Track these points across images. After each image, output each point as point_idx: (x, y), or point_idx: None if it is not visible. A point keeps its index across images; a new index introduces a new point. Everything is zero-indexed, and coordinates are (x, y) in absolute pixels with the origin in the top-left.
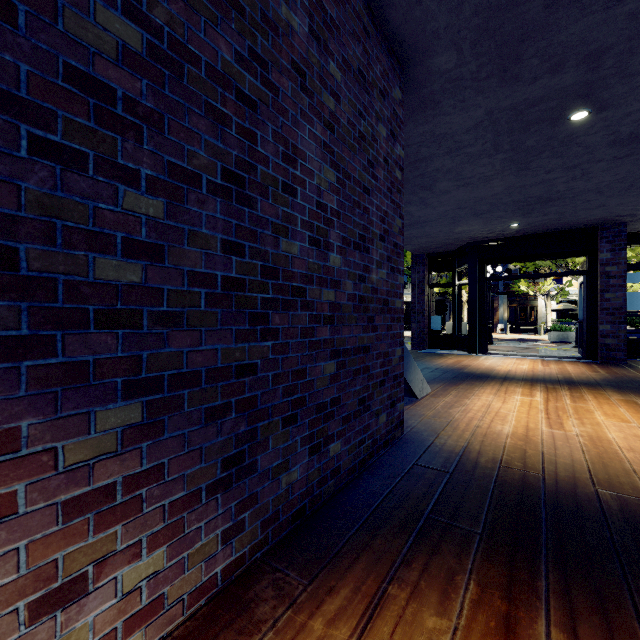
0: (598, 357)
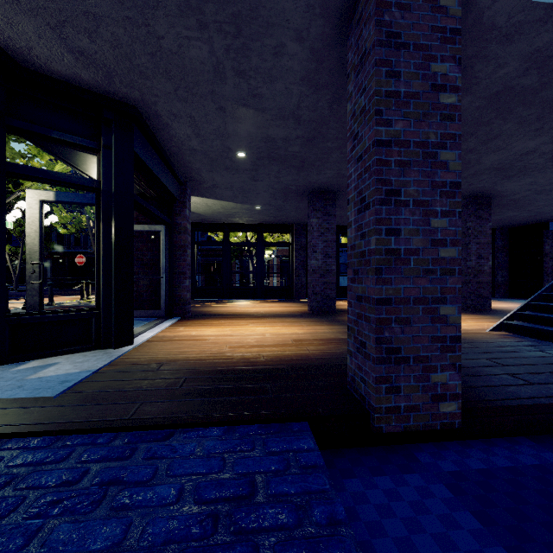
0: (180, 313)
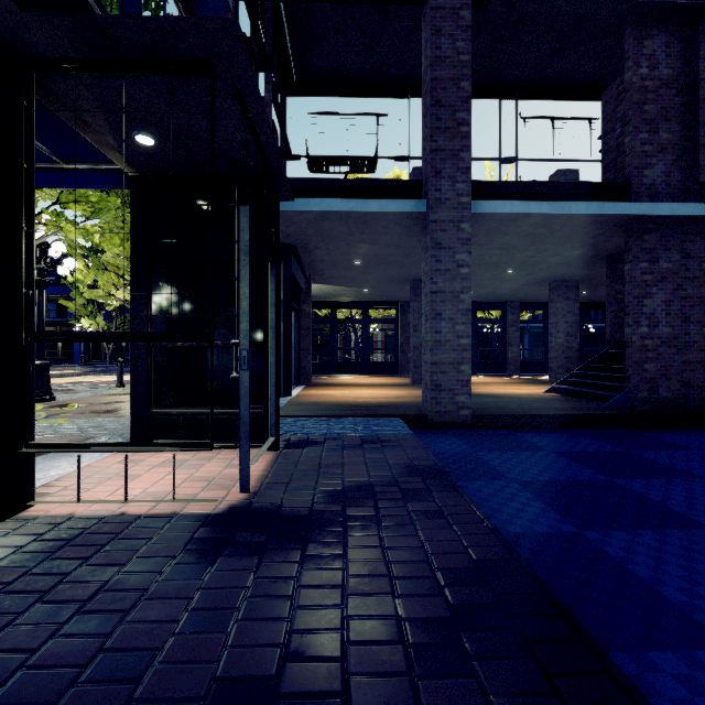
0: (305, 382)
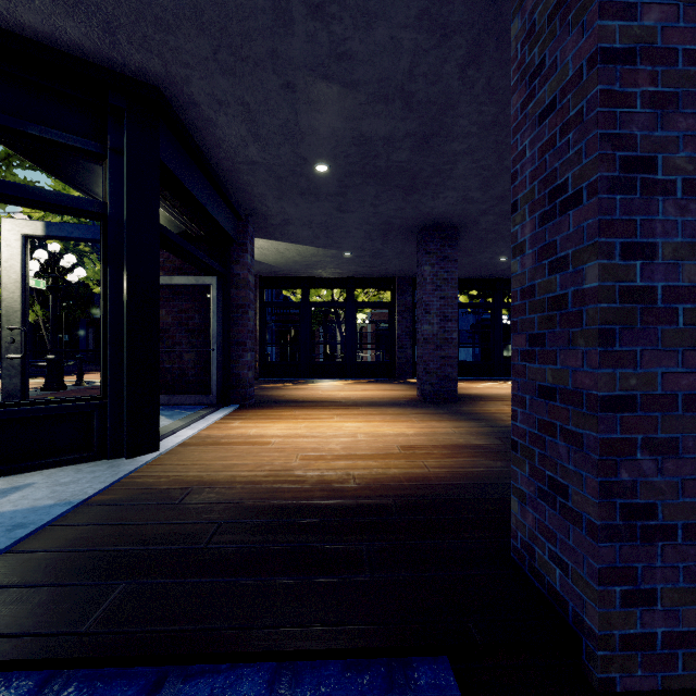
0: (239, 399)
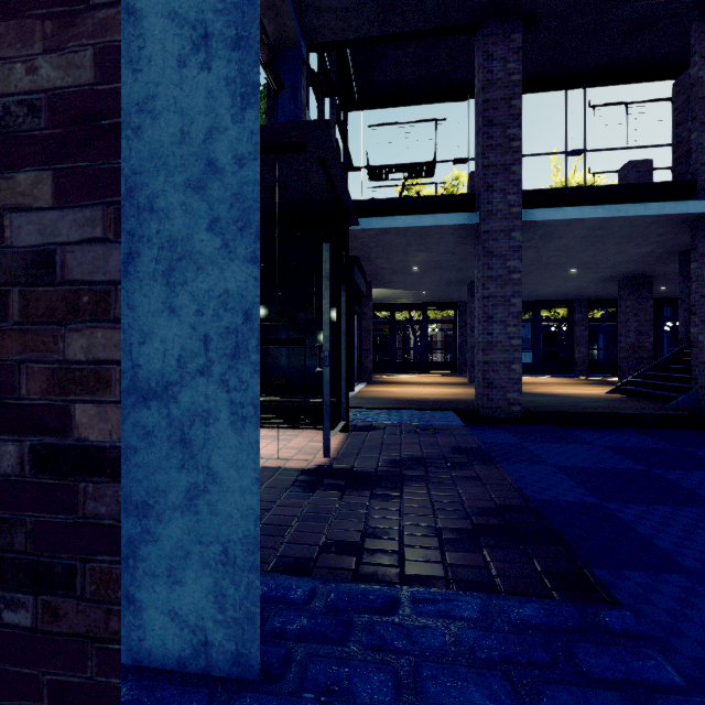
0: (366, 379)
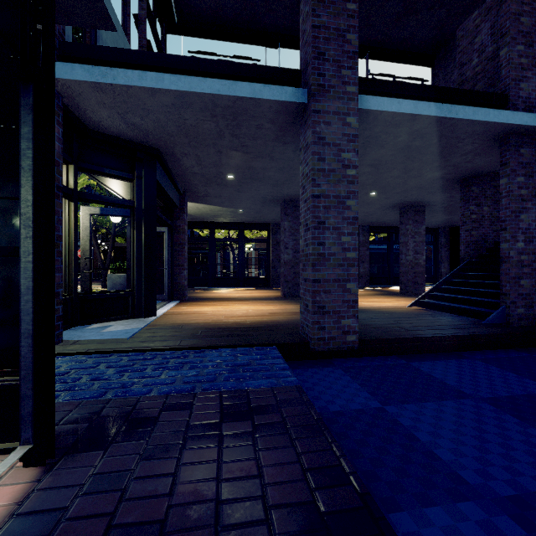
0: (180, 297)
